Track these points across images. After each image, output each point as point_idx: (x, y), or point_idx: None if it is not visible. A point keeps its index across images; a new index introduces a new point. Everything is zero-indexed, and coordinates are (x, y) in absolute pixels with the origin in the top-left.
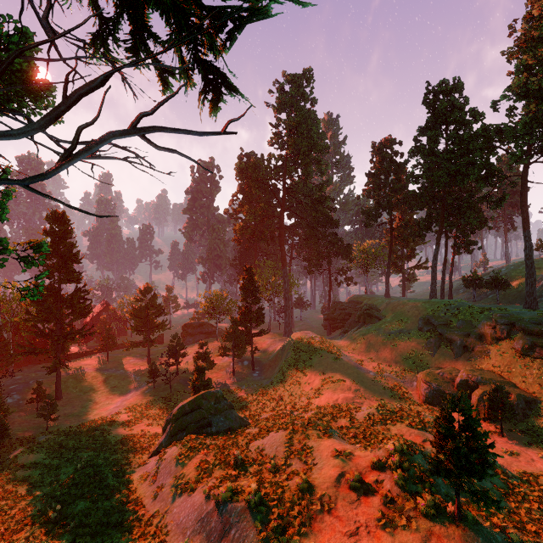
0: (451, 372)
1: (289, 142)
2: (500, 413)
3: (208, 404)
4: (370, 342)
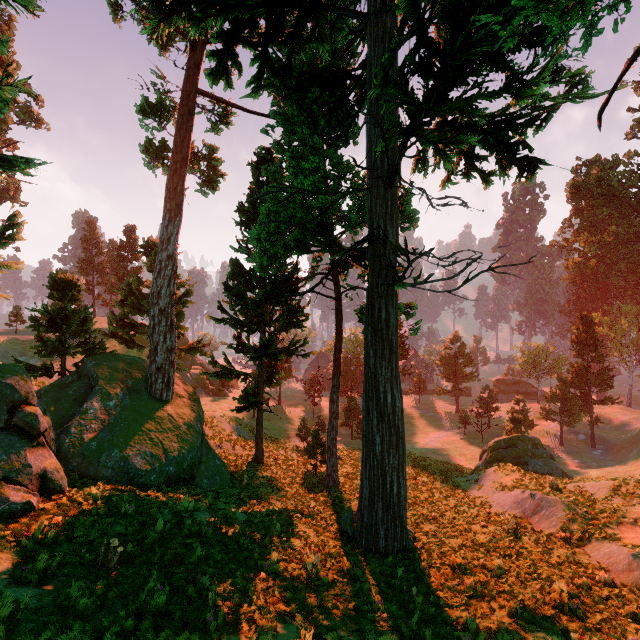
0: None
1: None
2: None
3: (524, 446)
4: None
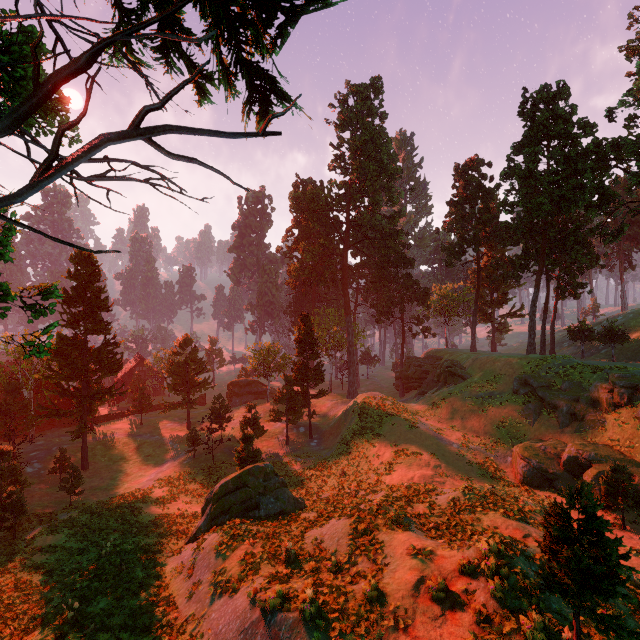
0: (556, 445)
1: (354, 165)
2: (621, 500)
3: (255, 481)
4: (452, 406)
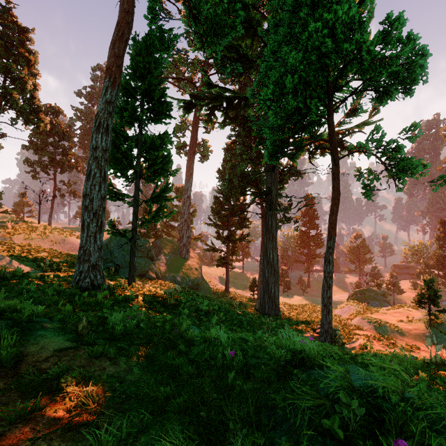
0: None
1: None
2: None
3: (369, 294)
4: None
